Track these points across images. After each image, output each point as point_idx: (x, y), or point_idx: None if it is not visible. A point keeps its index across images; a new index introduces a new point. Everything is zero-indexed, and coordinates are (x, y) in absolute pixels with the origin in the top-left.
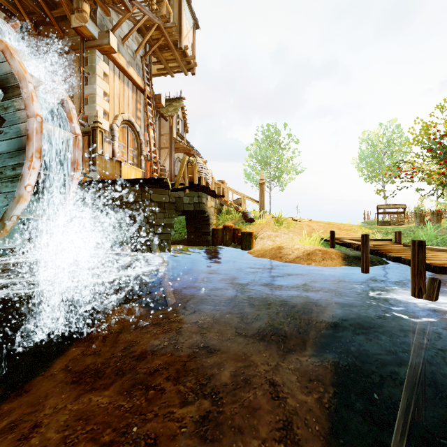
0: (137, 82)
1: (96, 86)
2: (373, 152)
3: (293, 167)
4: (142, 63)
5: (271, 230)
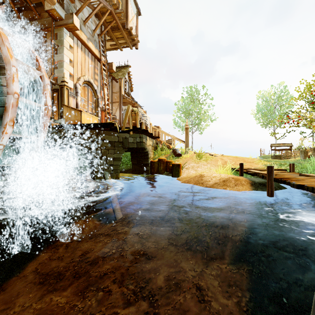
0: (95, 53)
1: (63, 54)
2: (266, 106)
3: (209, 117)
4: (98, 40)
5: (194, 162)
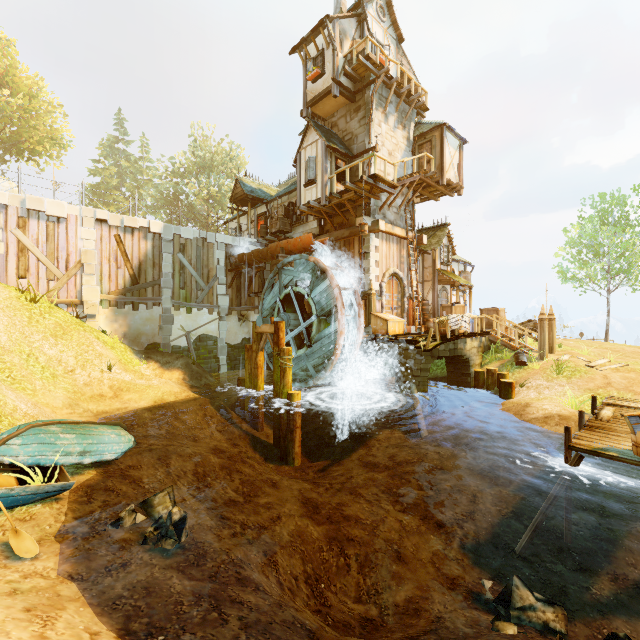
0: (400, 235)
1: (370, 260)
2: None
3: None
4: (405, 215)
5: (544, 379)
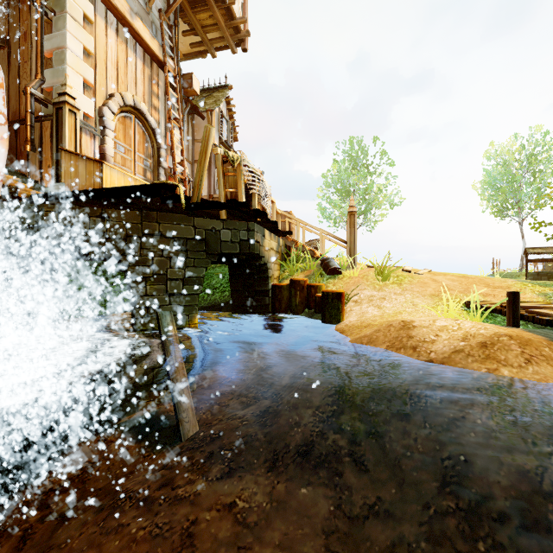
0: (150, 46)
1: (65, 33)
2: (505, 174)
3: (387, 198)
4: (160, 20)
5: (371, 288)
